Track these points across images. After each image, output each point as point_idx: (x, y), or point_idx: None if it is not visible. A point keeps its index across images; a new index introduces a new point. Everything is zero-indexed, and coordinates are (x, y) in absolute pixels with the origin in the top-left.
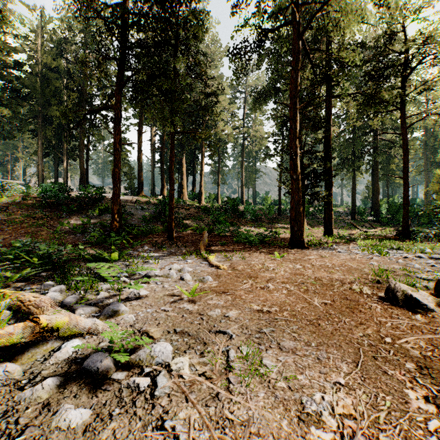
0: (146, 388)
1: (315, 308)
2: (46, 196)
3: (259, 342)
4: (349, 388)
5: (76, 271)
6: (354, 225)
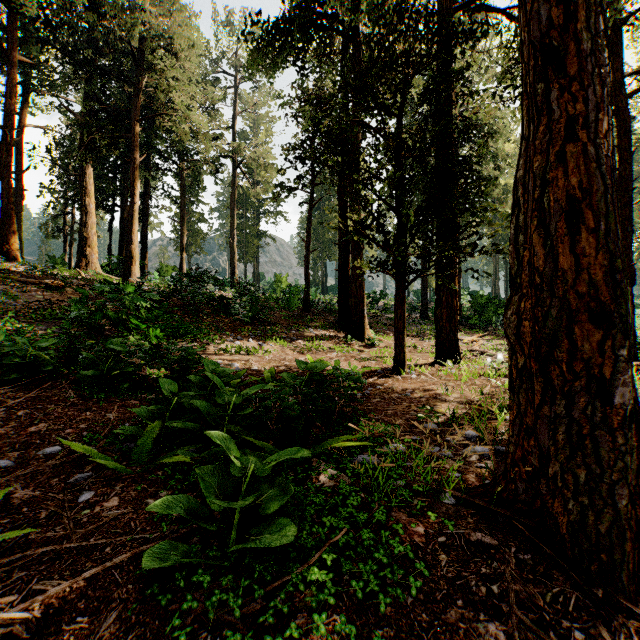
0: None
1: None
2: None
3: None
4: None
5: None
6: None
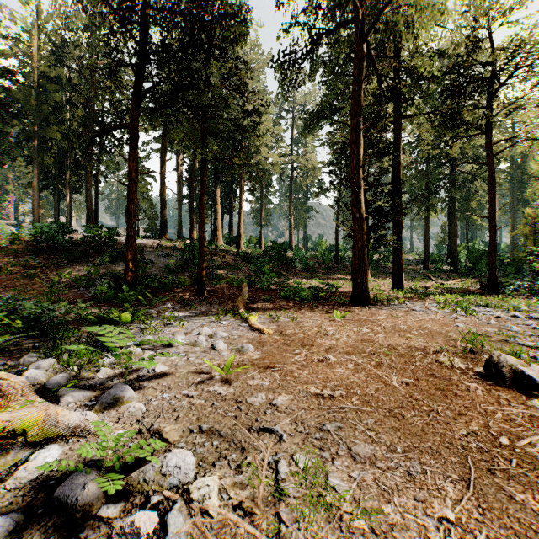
0: (149, 533)
1: (395, 390)
2: (41, 239)
3: (321, 446)
4: (463, 527)
5: (73, 337)
6: (428, 276)
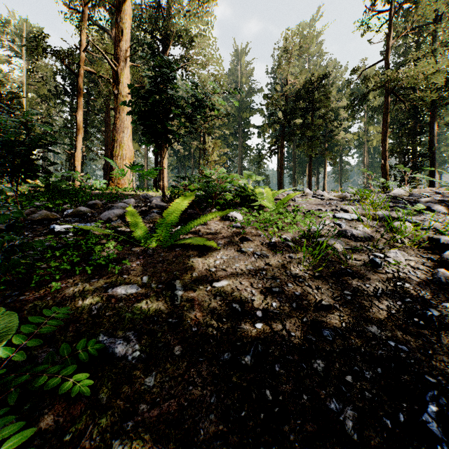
0: None
1: None
2: None
3: None
4: None
5: None
6: None
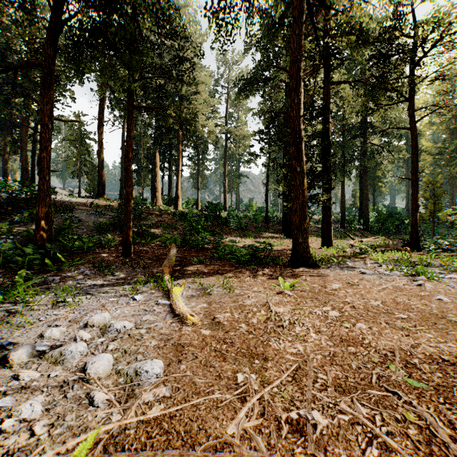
0: None
1: None
2: None
3: None
4: None
5: None
6: (347, 234)
